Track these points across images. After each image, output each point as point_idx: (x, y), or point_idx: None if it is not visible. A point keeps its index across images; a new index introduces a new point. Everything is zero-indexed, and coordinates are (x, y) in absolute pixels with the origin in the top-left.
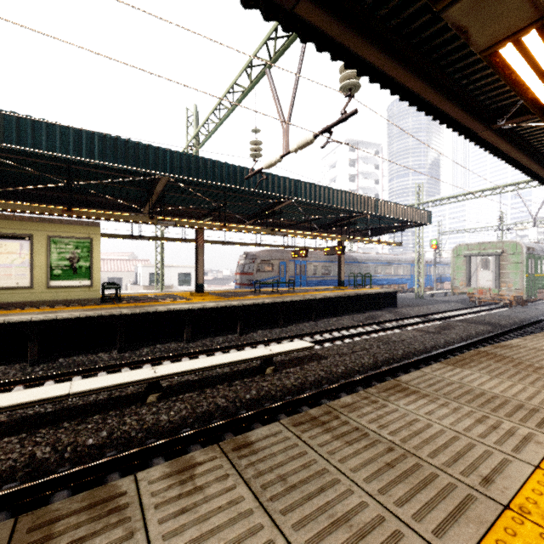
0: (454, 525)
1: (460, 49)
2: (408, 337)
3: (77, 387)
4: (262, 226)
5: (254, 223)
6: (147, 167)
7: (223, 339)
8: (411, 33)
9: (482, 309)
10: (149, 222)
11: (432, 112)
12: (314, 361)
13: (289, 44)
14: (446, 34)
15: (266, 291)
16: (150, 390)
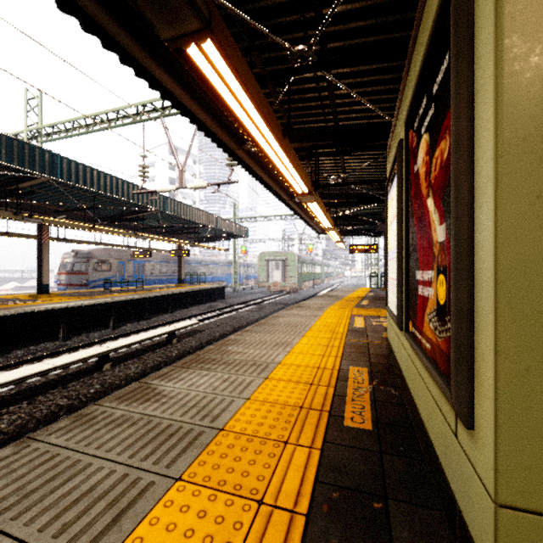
0: (305, 328)
1: None
2: (244, 314)
3: (55, 363)
4: (113, 227)
5: (104, 224)
6: (37, 169)
7: (98, 334)
8: None
9: (276, 296)
10: (12, 218)
11: (271, 191)
12: (198, 333)
13: None
14: None
15: (112, 290)
16: (104, 361)
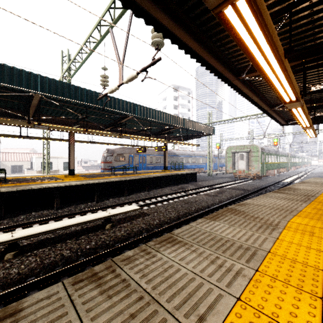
0: None
1: (217, 26)
2: (199, 199)
3: None
4: (115, 132)
5: (110, 130)
6: (21, 86)
7: (84, 206)
8: (188, 9)
9: (240, 181)
10: (27, 125)
11: (205, 64)
12: (140, 218)
13: (123, 13)
14: (208, 13)
15: (119, 173)
16: (8, 250)
